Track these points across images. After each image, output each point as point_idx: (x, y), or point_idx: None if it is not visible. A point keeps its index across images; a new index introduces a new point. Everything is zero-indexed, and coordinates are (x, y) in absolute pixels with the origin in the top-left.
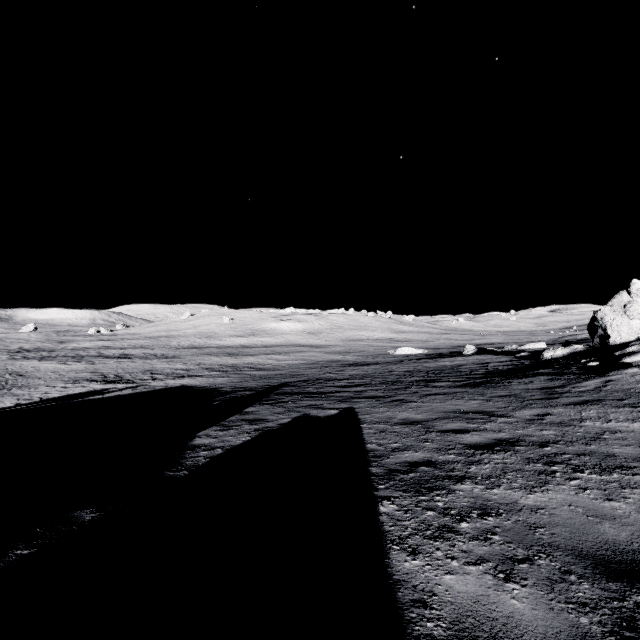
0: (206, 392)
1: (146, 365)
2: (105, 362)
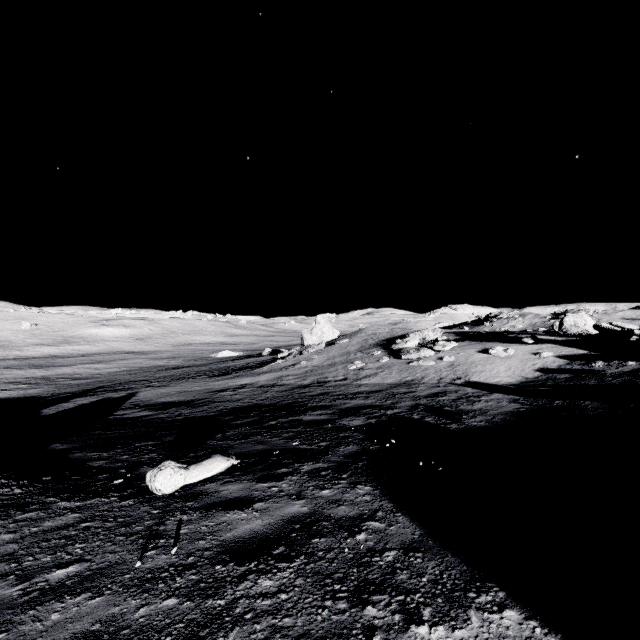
0: (25, 399)
1: None
2: None
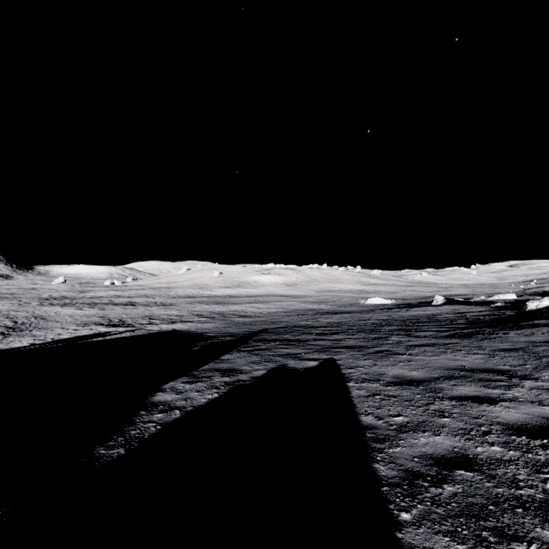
0: (191, 337)
1: (146, 311)
2: (113, 308)
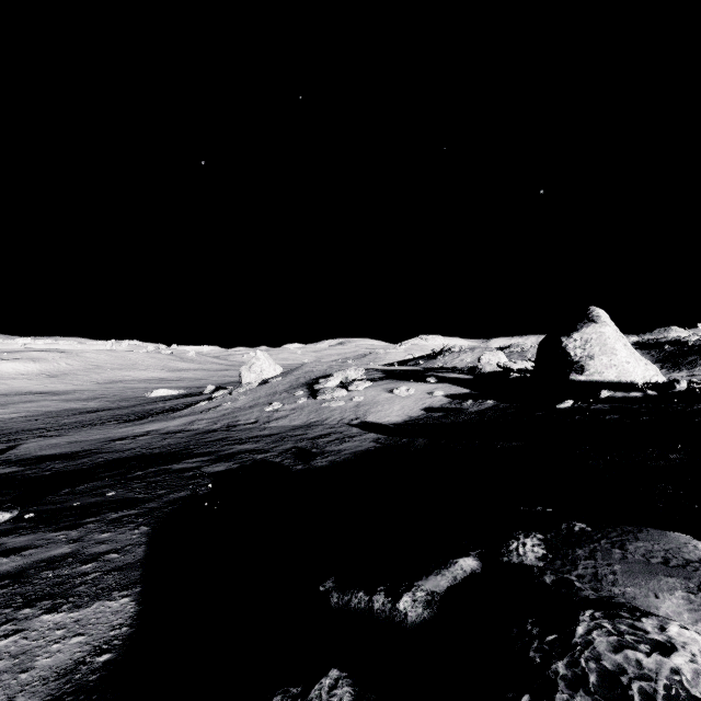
0: None
1: None
2: None
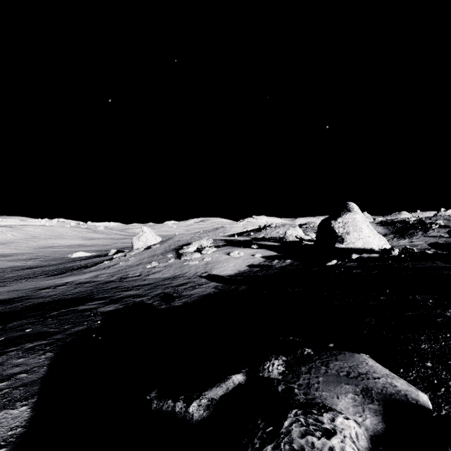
0: None
1: None
2: None
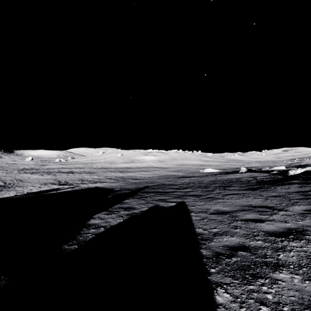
0: (106, 190)
1: (80, 176)
2: (61, 175)
